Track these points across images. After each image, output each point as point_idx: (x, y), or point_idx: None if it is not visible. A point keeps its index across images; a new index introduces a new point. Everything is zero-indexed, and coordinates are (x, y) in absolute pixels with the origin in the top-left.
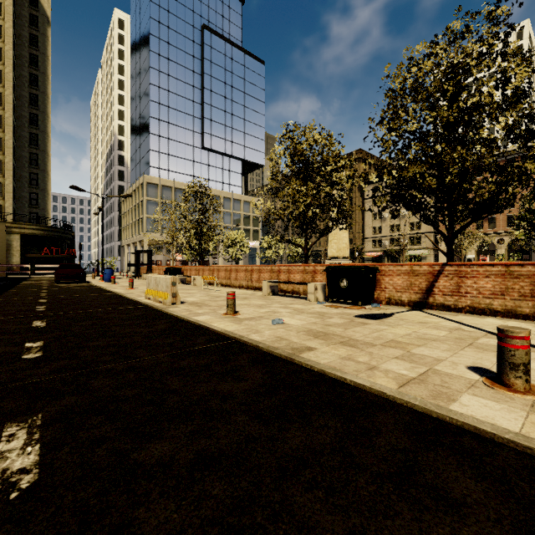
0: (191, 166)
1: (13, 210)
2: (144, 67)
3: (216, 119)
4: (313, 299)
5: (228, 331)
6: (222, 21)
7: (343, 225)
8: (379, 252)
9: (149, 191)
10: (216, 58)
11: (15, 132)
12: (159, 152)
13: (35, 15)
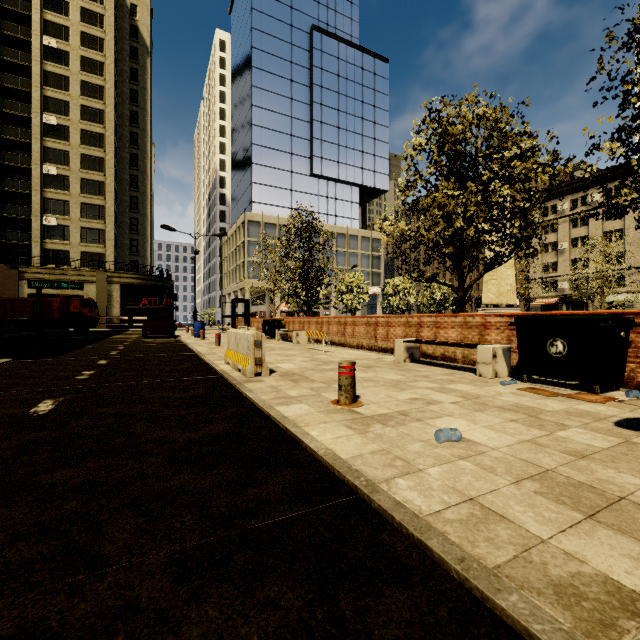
0: (297, 198)
1: (115, 258)
2: (245, 87)
3: (328, 139)
4: (490, 374)
5: (340, 459)
6: (335, 17)
7: (525, 250)
8: (552, 297)
9: (250, 231)
10: (327, 63)
11: (117, 175)
12: (261, 184)
13: (135, 47)
